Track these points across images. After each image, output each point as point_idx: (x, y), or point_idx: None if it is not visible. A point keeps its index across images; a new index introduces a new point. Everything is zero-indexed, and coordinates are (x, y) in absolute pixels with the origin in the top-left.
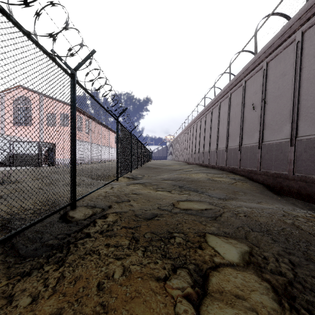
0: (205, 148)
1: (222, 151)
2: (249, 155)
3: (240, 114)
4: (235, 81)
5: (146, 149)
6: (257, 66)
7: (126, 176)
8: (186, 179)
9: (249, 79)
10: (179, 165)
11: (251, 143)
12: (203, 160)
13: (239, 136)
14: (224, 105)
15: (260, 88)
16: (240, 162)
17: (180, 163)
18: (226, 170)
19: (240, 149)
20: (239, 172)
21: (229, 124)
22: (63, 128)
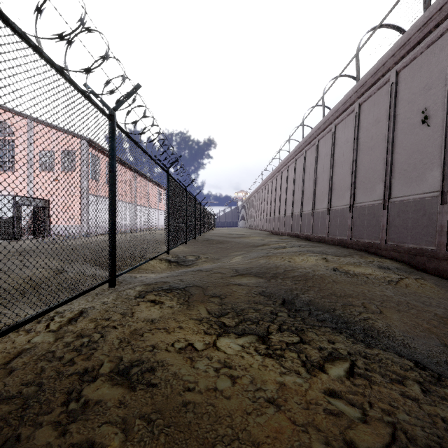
0: (305, 207)
1: (341, 211)
2: (411, 218)
3: (384, 139)
4: (371, 78)
5: (205, 211)
6: (431, 32)
7: (166, 258)
8: (289, 272)
9: (408, 66)
10: (259, 236)
11: (416, 194)
12: (301, 228)
13: (382, 181)
14: (343, 129)
15: (440, 77)
16: (387, 232)
17: (260, 233)
18: (351, 246)
19: (387, 207)
20: (386, 252)
21: (357, 162)
22: (67, 174)
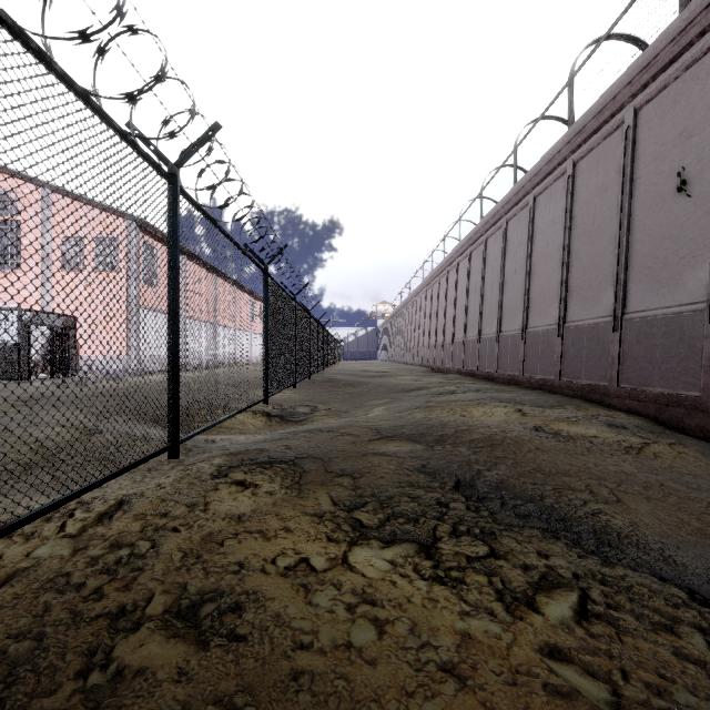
0: (486, 329)
1: (543, 335)
2: (660, 345)
3: (614, 218)
4: (593, 120)
5: (326, 334)
6: (692, 45)
7: (263, 409)
8: (463, 434)
9: (654, 101)
10: (413, 375)
11: (668, 307)
12: (479, 361)
13: (612, 285)
14: (548, 202)
15: (707, 116)
16: (619, 367)
17: (412, 369)
18: (560, 390)
19: (620, 328)
20: (618, 400)
21: (570, 255)
22: (105, 276)
